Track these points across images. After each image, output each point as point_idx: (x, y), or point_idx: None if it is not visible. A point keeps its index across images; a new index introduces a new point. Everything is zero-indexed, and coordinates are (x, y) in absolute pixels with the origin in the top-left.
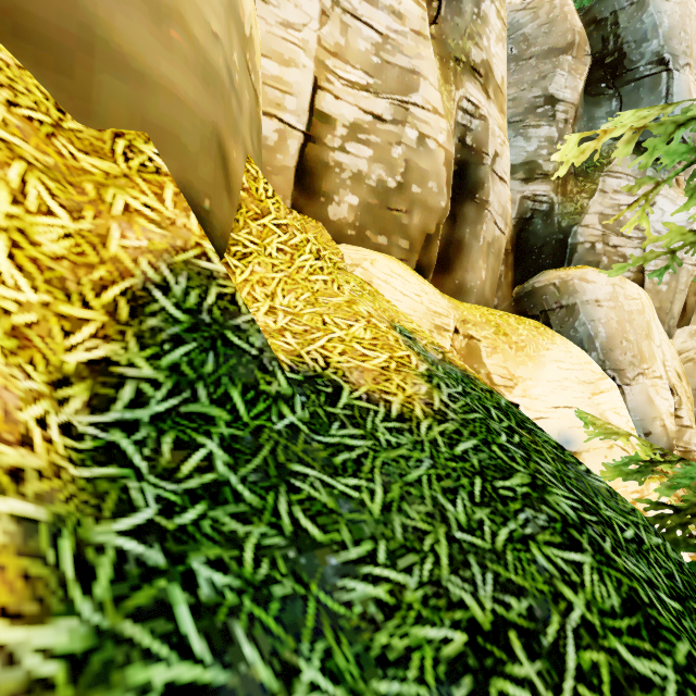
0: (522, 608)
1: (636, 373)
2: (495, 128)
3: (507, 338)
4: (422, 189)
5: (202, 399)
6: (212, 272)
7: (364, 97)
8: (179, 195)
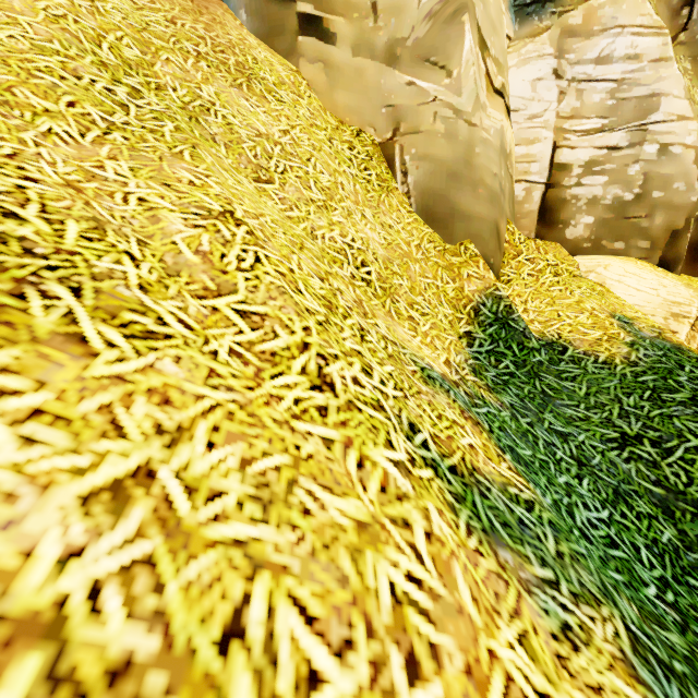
0: (655, 435)
1: None
2: None
3: None
4: (665, 192)
5: (501, 347)
6: (501, 296)
7: (599, 137)
8: (485, 264)
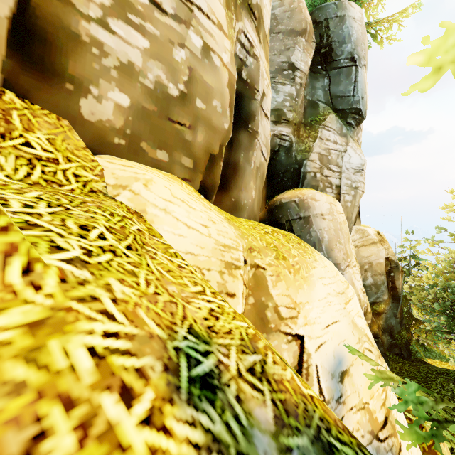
0: None
1: (346, 266)
2: (263, 71)
3: (286, 262)
4: (206, 106)
5: None
6: None
7: None
8: None
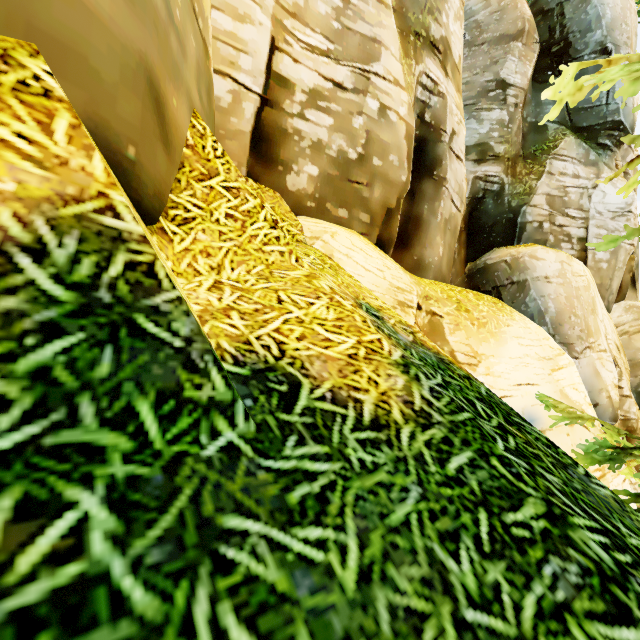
0: None
1: (584, 347)
2: (452, 106)
3: (469, 314)
4: (383, 162)
5: (86, 420)
6: (121, 232)
7: (325, 63)
8: (79, 128)
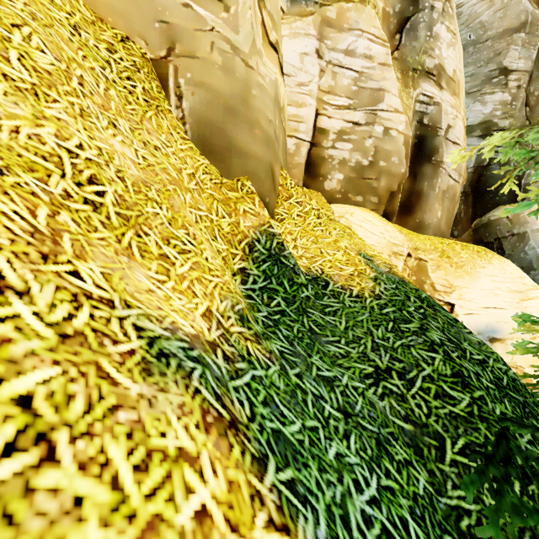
0: (400, 366)
1: None
2: (447, 108)
3: (449, 260)
4: (387, 163)
5: (274, 283)
6: (274, 233)
7: (347, 113)
8: (260, 201)
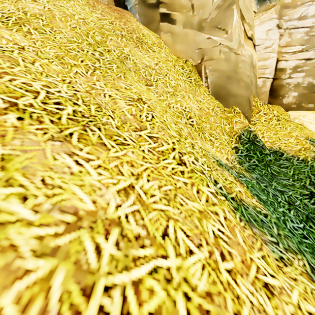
0: None
1: None
2: None
3: None
4: None
5: (251, 153)
6: (251, 130)
7: (300, 54)
8: (243, 116)
